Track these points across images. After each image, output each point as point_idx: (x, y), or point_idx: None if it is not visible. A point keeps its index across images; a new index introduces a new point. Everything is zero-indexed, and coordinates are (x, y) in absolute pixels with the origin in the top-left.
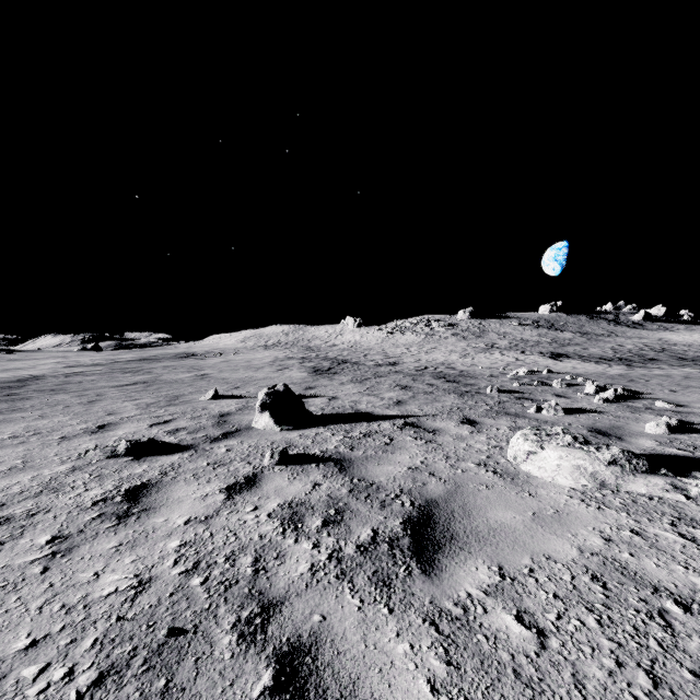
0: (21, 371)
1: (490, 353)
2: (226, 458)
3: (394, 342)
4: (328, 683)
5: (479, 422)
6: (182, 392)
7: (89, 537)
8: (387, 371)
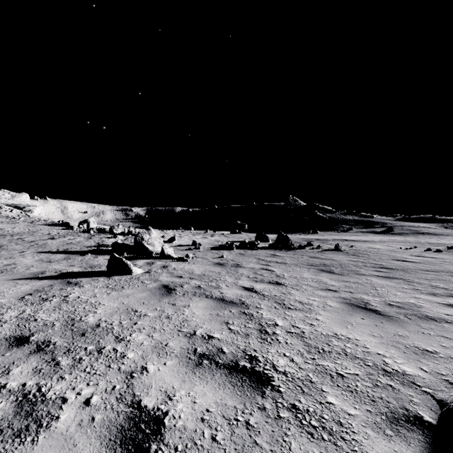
0: None
1: None
2: None
3: None
4: (5, 342)
5: None
6: None
7: (194, 342)
8: None
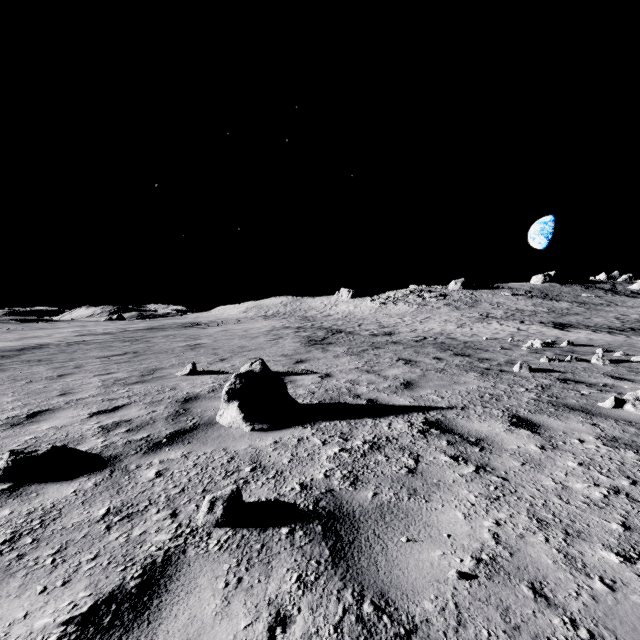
0: (34, 339)
1: (487, 323)
2: (144, 497)
3: (387, 312)
4: None
5: (540, 424)
6: (163, 364)
7: None
8: (384, 341)
